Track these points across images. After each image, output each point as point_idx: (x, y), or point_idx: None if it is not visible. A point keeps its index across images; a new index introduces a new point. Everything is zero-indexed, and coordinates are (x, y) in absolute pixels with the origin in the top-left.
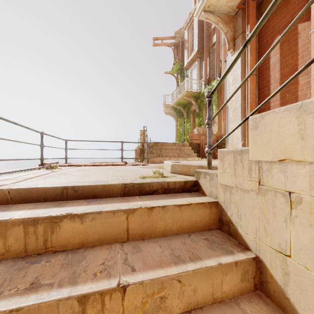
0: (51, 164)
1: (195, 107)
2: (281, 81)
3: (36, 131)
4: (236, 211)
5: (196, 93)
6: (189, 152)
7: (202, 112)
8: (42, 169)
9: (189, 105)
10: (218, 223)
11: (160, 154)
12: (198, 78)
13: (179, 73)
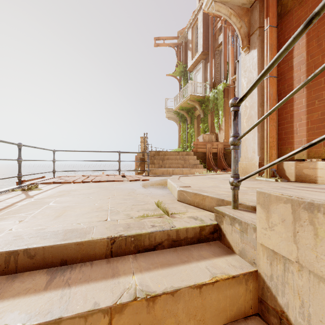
0: (33, 180)
1: (199, 112)
2: (308, 85)
3: (9, 143)
4: (299, 304)
5: (201, 98)
6: (194, 162)
7: (207, 118)
8: (17, 190)
9: (193, 110)
10: (257, 305)
11: (162, 165)
12: (203, 81)
13: (182, 76)
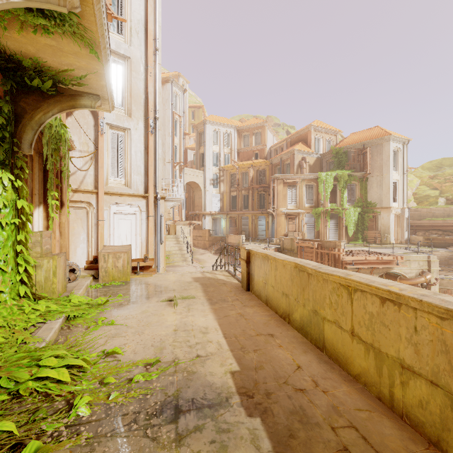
0: None
1: None
2: None
3: None
4: None
5: None
6: None
7: None
8: None
9: None
10: None
11: None
12: None
13: None
